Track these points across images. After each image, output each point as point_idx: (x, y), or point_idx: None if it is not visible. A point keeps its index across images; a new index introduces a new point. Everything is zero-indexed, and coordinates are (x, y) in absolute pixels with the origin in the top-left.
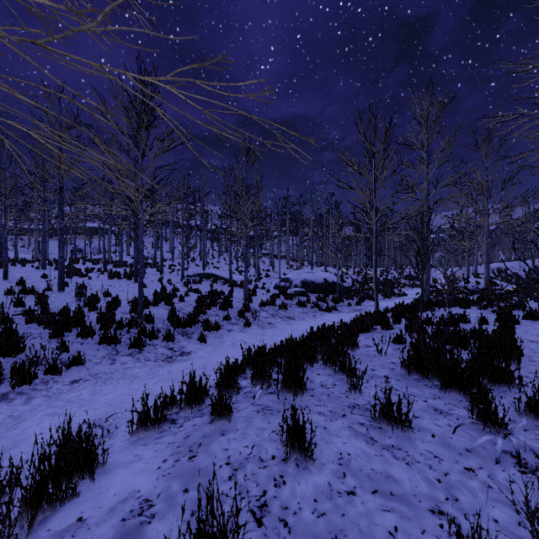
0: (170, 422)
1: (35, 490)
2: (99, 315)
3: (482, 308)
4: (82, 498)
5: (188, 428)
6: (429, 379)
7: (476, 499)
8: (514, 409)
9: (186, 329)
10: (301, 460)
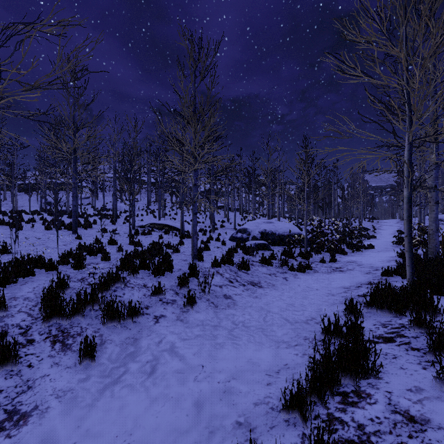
0: None
1: None
2: None
3: None
4: None
5: None
6: None
7: None
8: None
9: (70, 324)
10: None
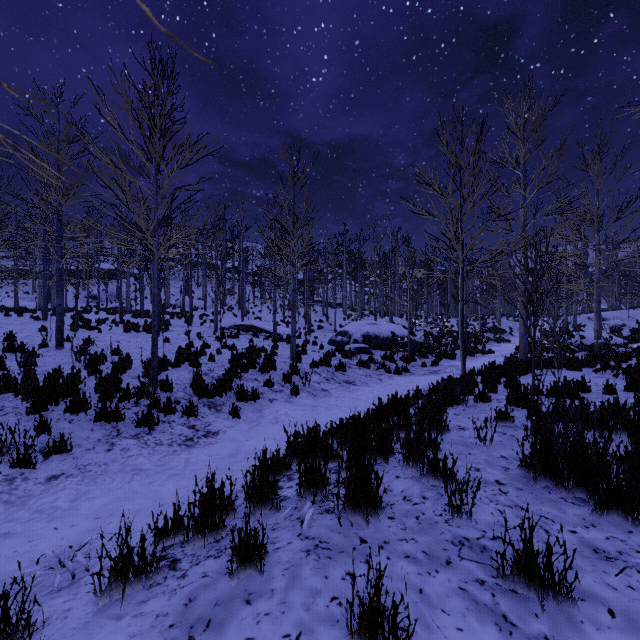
0: (168, 565)
1: None
2: (99, 381)
3: (598, 371)
4: None
5: (194, 581)
6: (569, 489)
7: None
8: None
9: (214, 399)
10: None
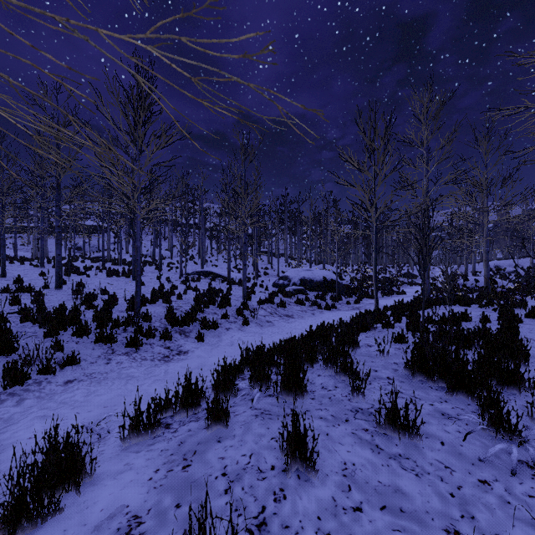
0: (164, 426)
1: (14, 506)
2: (96, 313)
3: (483, 306)
4: (66, 514)
5: (182, 433)
6: (435, 381)
7: (494, 517)
8: (525, 414)
9: (184, 328)
10: (302, 470)
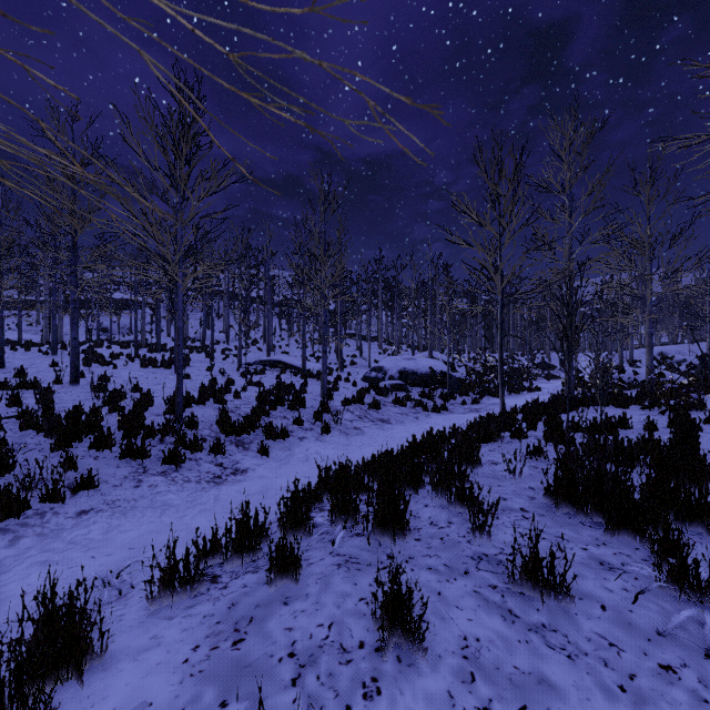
0: (210, 580)
1: None
2: (122, 418)
3: (646, 408)
4: None
5: (235, 590)
6: (588, 514)
7: None
8: None
9: (242, 437)
10: (404, 649)
